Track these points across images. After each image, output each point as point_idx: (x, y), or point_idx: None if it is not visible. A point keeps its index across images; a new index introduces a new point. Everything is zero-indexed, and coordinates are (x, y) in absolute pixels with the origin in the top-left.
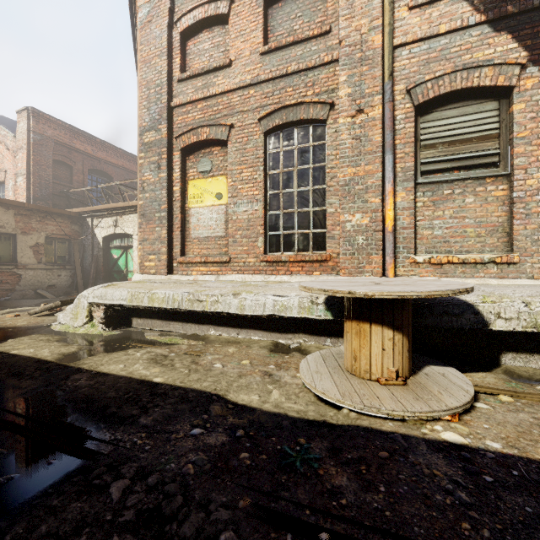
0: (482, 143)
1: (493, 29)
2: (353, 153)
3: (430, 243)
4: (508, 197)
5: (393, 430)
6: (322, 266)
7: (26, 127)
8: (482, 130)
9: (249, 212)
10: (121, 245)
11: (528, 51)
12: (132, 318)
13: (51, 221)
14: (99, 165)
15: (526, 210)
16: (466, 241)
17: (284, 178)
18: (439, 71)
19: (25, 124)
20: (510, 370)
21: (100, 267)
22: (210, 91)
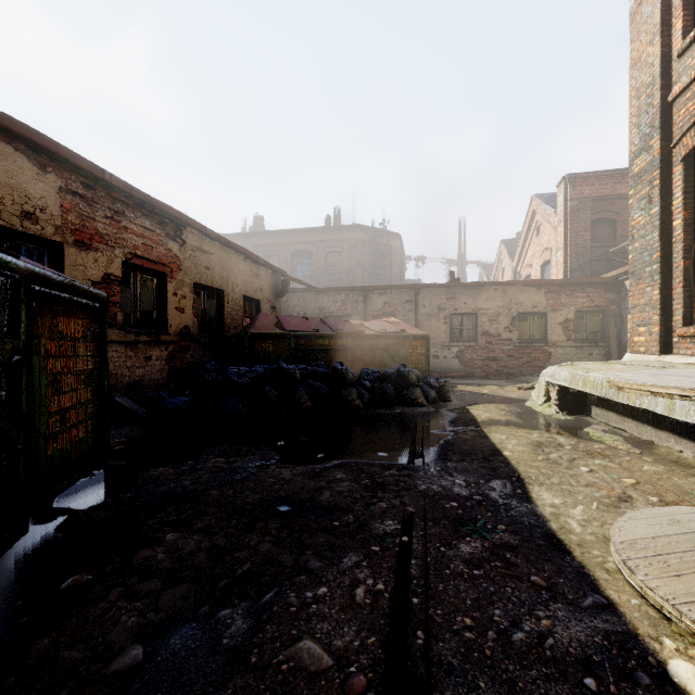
0: None
1: None
2: None
3: None
4: None
5: (617, 602)
6: None
7: (563, 198)
8: None
9: None
10: None
11: None
12: (590, 406)
13: (580, 293)
14: None
15: None
16: None
17: None
18: None
19: (562, 195)
20: None
21: None
22: None
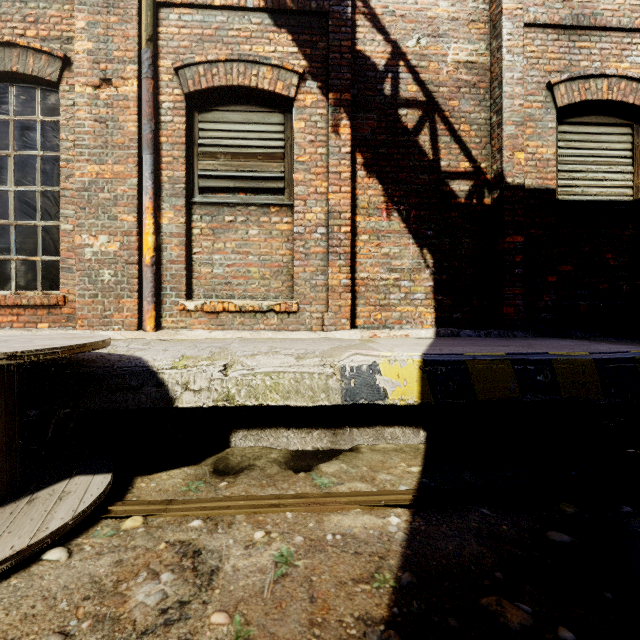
0: (267, 162)
1: (274, 21)
2: (97, 143)
3: (210, 284)
4: (293, 233)
5: None
6: (53, 314)
7: None
8: (267, 146)
9: None
10: None
11: (308, 61)
12: None
13: None
14: None
15: (305, 249)
16: (250, 284)
17: None
18: (211, 54)
19: None
20: (227, 457)
21: None
22: None
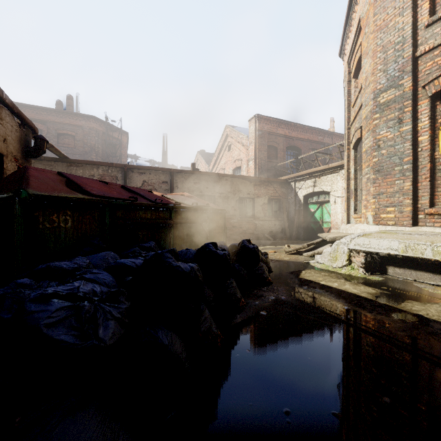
0: None
1: None
2: None
3: None
4: None
5: None
6: None
7: (254, 128)
8: None
9: None
10: (317, 201)
11: None
12: (386, 266)
13: (270, 187)
14: (292, 143)
15: None
16: None
17: None
18: None
19: (253, 126)
20: None
21: (301, 219)
22: None
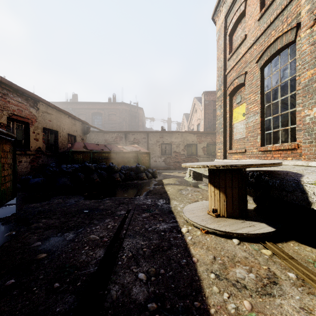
0: None
1: None
2: (311, 57)
3: None
4: None
5: (178, 221)
6: (293, 153)
7: (203, 100)
8: None
9: (253, 121)
10: None
11: None
12: (203, 177)
13: (208, 137)
14: None
15: None
16: None
17: (273, 93)
18: None
19: (203, 99)
20: None
21: None
22: (237, 58)
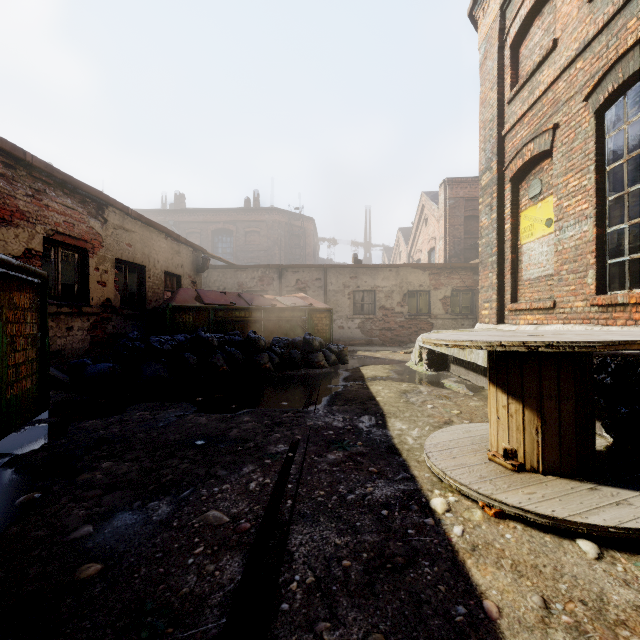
0: None
1: None
2: None
3: None
4: None
5: (417, 476)
6: None
7: (443, 197)
8: None
9: (576, 236)
10: None
11: None
12: (450, 364)
13: (455, 275)
14: None
15: None
16: None
17: (630, 168)
18: None
19: (443, 195)
20: None
21: None
22: (533, 96)
